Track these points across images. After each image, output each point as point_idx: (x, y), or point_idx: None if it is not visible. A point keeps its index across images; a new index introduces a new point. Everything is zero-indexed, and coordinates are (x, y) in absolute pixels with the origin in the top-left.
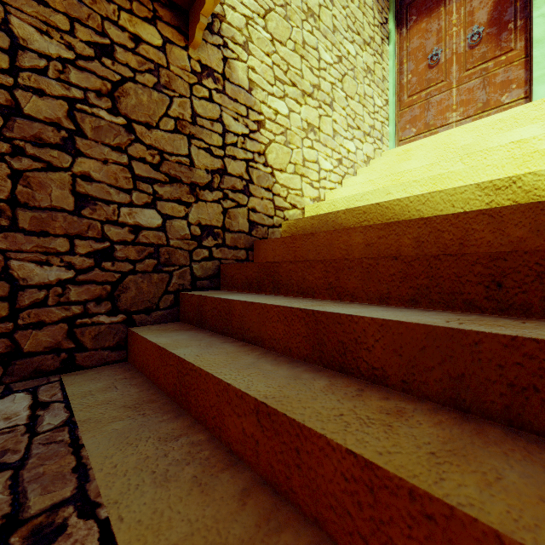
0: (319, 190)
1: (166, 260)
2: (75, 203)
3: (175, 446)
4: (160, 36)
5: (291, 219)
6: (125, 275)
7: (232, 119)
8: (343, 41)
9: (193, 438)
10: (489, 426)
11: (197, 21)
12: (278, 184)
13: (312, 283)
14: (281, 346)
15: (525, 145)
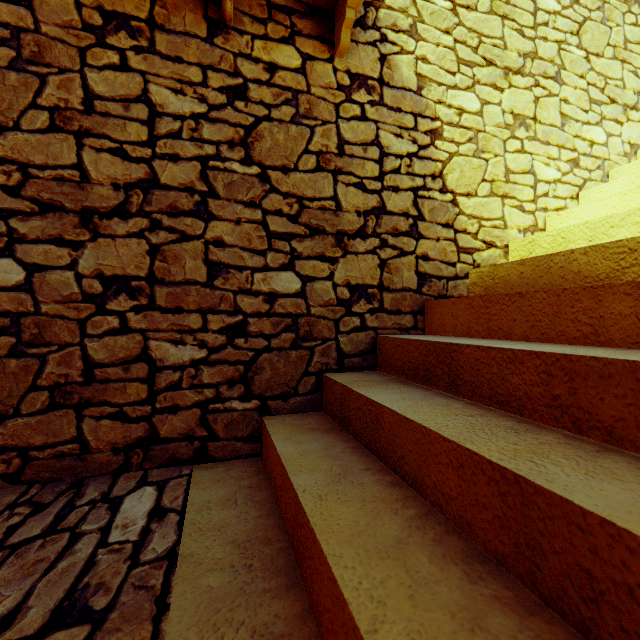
0: (535, 214)
1: (306, 333)
2: (207, 273)
3: None
4: (299, 54)
5: (485, 264)
6: (259, 353)
7: (393, 137)
8: None
9: None
10: None
11: (342, 19)
12: (462, 215)
13: (519, 389)
14: (453, 510)
15: None
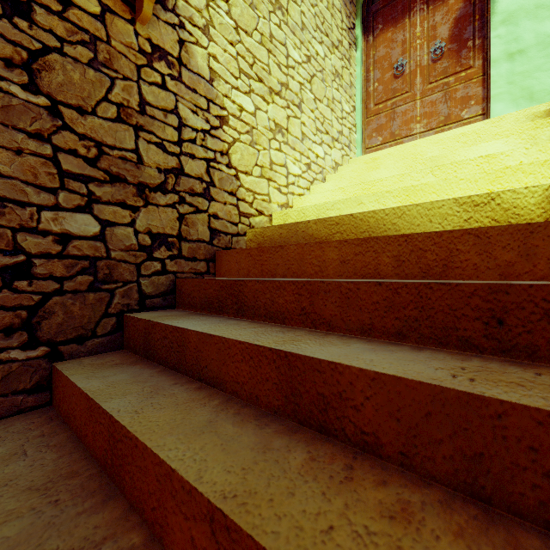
0: (287, 196)
1: (106, 275)
2: None
3: None
4: (98, 2)
5: (258, 226)
6: (48, 296)
7: (190, 112)
8: (312, 40)
9: (123, 542)
10: (521, 530)
11: None
12: (243, 188)
13: (283, 306)
14: (246, 392)
15: (494, 160)
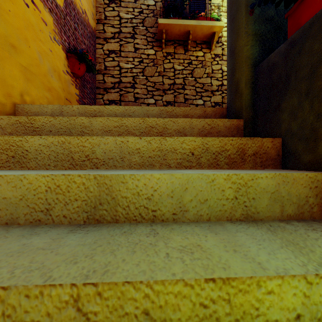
0: None
1: None
2: (184, 100)
3: None
4: (203, 53)
5: None
6: None
7: (225, 67)
8: None
9: None
10: None
11: (212, 44)
12: None
13: None
14: None
15: None
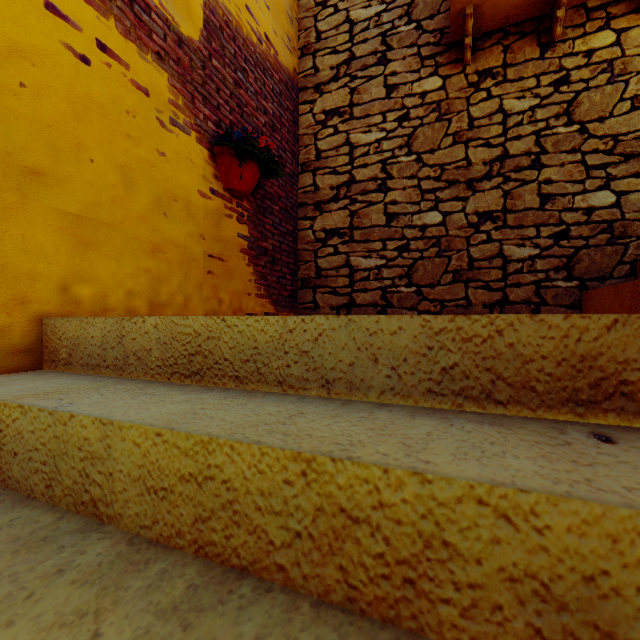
0: None
1: (620, 233)
2: (539, 202)
3: None
4: (613, 33)
5: None
6: (578, 250)
7: None
8: None
9: None
10: None
11: None
12: None
13: None
14: None
15: None
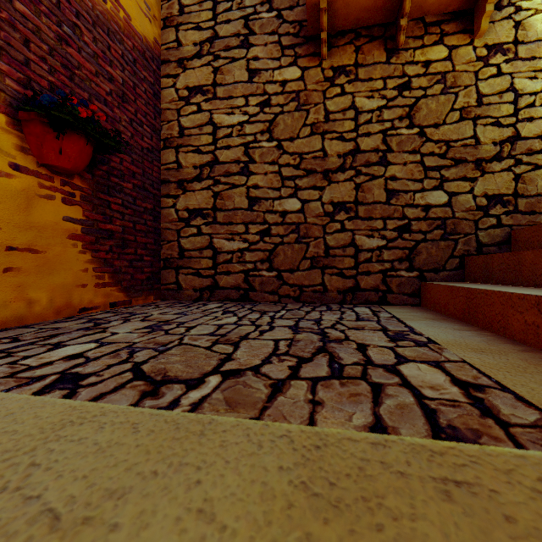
0: None
1: (451, 230)
2: (386, 196)
3: (466, 332)
4: (446, 48)
5: None
6: (418, 243)
7: (527, 80)
8: None
9: (480, 333)
10: None
11: (482, 13)
12: None
13: None
14: None
15: None
